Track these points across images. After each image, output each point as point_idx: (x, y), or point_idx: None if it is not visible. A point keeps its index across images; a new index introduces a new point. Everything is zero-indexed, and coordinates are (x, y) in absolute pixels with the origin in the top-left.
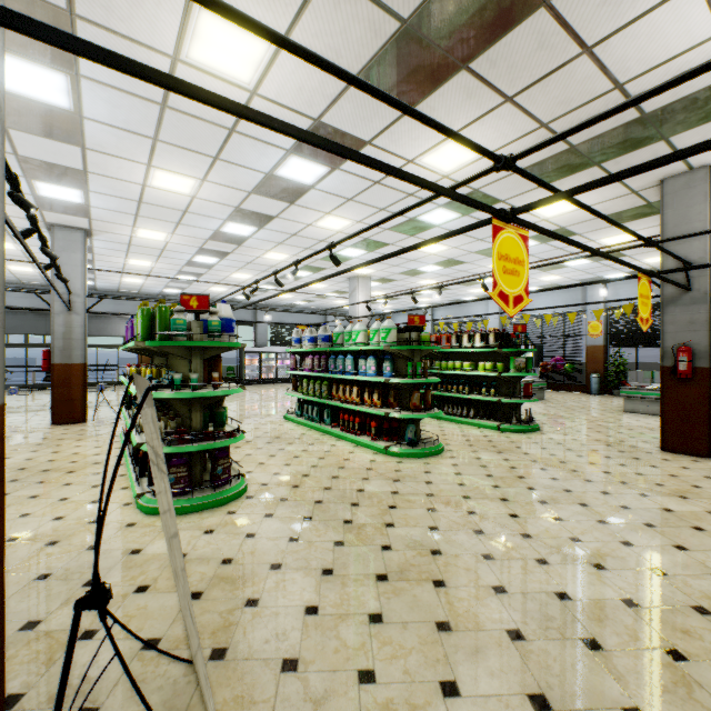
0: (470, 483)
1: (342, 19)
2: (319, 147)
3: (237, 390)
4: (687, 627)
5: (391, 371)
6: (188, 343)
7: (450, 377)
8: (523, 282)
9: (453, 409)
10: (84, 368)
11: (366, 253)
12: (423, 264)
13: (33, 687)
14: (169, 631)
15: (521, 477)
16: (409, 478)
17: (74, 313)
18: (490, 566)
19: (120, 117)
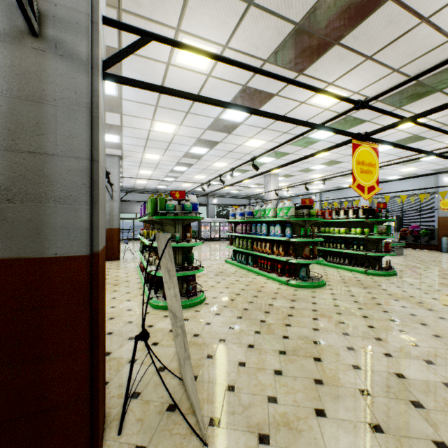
0: (342, 305)
1: (259, 29)
2: (246, 112)
3: (199, 243)
4: None
5: (290, 234)
6: (174, 217)
7: (331, 238)
8: (375, 177)
9: (333, 259)
10: (119, 230)
11: (275, 160)
12: (313, 165)
13: (112, 379)
14: (169, 364)
15: (379, 304)
16: (301, 299)
17: (114, 201)
18: (351, 353)
19: (140, 96)
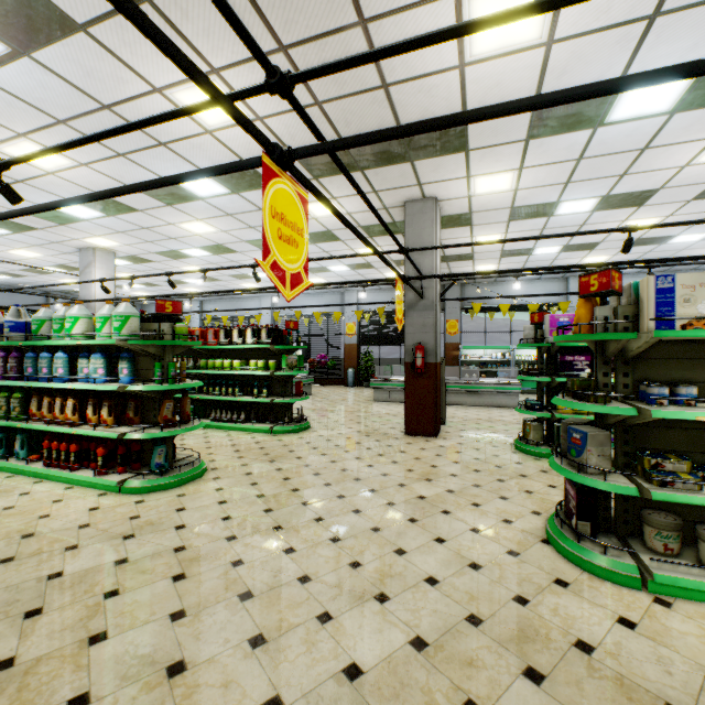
0: (238, 514)
1: None
2: None
3: None
4: (470, 653)
5: (130, 375)
6: None
7: (219, 377)
8: (303, 258)
9: (222, 414)
10: None
11: (103, 217)
12: (188, 246)
13: None
14: None
15: (296, 489)
16: (151, 526)
17: None
18: (261, 659)
19: None
